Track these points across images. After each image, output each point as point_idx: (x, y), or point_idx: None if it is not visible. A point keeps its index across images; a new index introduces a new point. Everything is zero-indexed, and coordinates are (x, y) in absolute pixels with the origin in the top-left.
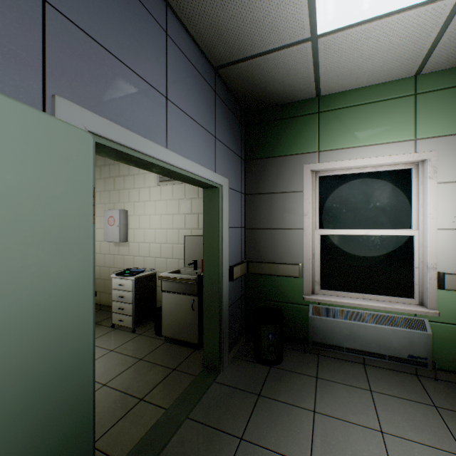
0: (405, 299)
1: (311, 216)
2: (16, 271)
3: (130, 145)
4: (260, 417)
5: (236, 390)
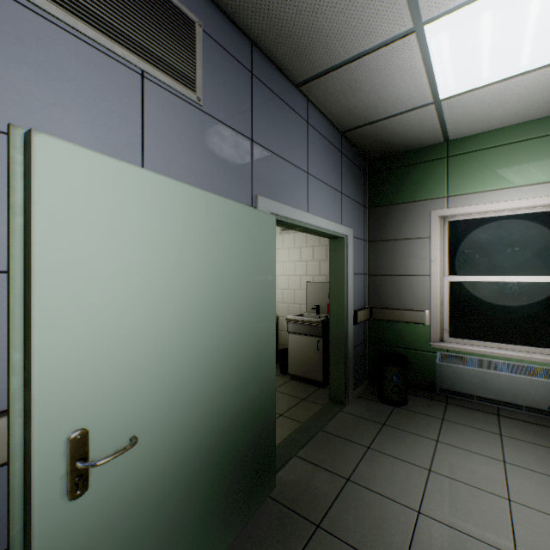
0: (548, 350)
1: (439, 262)
2: (252, 296)
3: (289, 216)
4: (385, 437)
5: (361, 418)
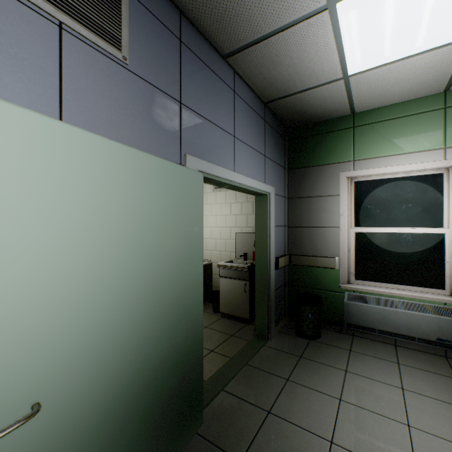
0: (435, 290)
1: (347, 216)
2: (179, 248)
3: (216, 174)
4: (301, 369)
5: (282, 352)
